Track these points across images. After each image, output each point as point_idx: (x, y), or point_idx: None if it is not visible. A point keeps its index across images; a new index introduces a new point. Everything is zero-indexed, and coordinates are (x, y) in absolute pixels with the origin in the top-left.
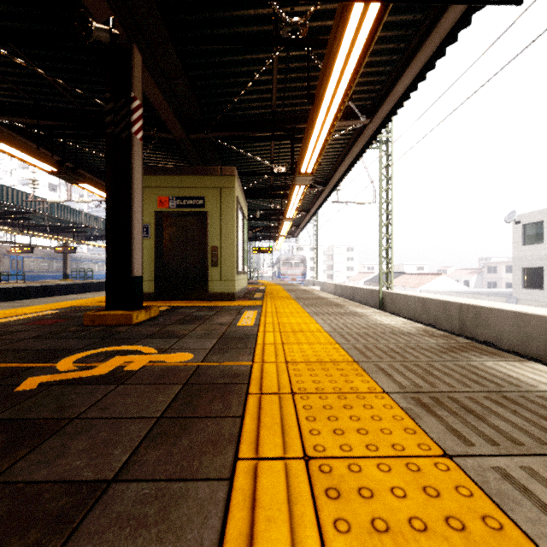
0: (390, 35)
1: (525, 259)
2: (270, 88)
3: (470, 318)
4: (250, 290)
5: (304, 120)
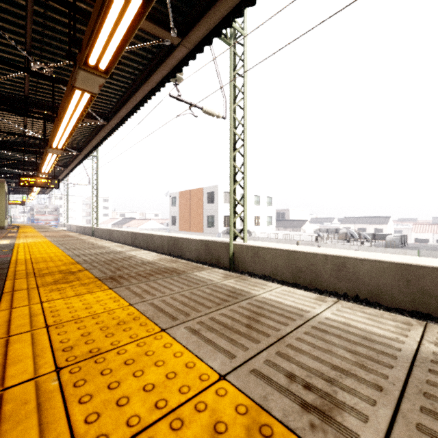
0: (63, 158)
1: (172, 213)
2: (22, 158)
3: (111, 234)
4: (9, 227)
5: (38, 166)
